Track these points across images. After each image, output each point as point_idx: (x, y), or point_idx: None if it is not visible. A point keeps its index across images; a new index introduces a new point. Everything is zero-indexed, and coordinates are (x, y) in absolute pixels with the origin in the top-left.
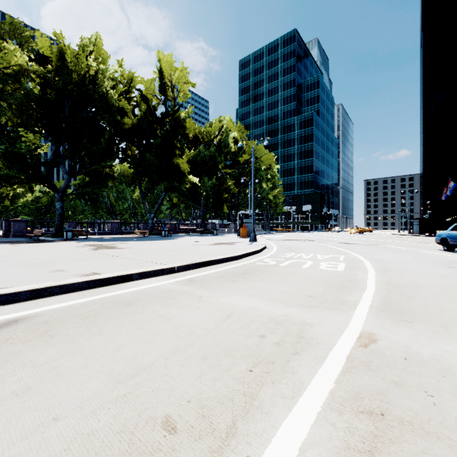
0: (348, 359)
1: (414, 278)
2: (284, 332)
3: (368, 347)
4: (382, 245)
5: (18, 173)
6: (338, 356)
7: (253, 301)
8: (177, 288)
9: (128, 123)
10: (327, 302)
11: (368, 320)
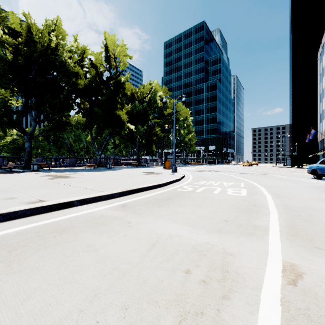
0: (283, 305)
1: (304, 202)
2: (208, 265)
3: (297, 285)
4: (268, 175)
5: None
6: (271, 301)
7: (177, 227)
8: (110, 214)
9: (81, 84)
10: (241, 227)
11: (284, 248)
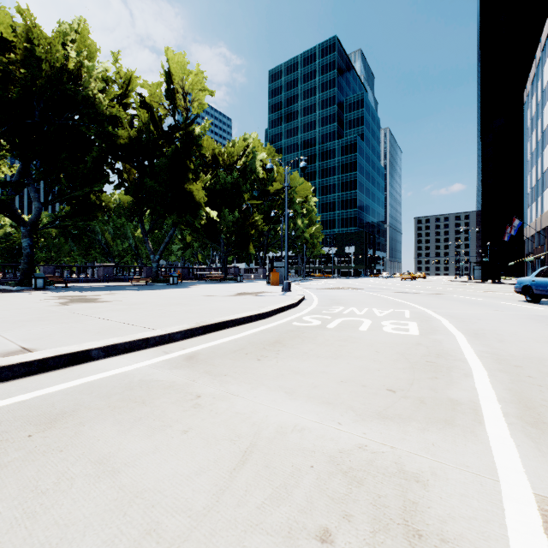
0: None
1: (527, 348)
2: (372, 513)
3: None
4: (447, 295)
5: None
6: None
7: (294, 407)
8: (161, 377)
9: (123, 137)
10: (425, 405)
11: (527, 459)
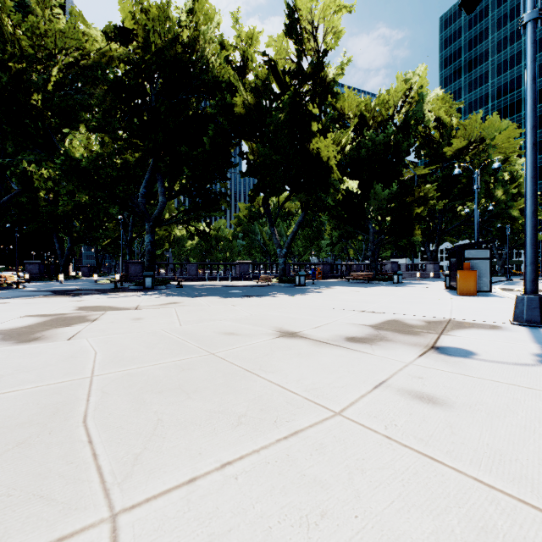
0: None
1: None
2: None
3: None
4: None
5: (77, 192)
6: None
7: None
8: None
9: (239, 104)
10: None
11: None
